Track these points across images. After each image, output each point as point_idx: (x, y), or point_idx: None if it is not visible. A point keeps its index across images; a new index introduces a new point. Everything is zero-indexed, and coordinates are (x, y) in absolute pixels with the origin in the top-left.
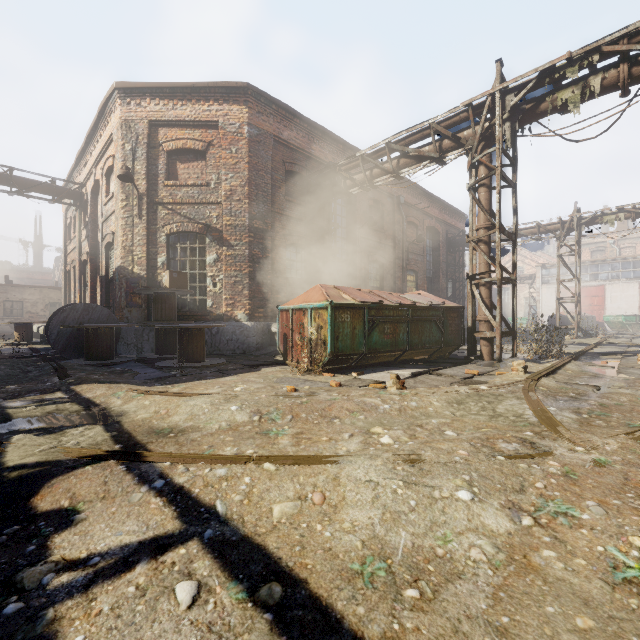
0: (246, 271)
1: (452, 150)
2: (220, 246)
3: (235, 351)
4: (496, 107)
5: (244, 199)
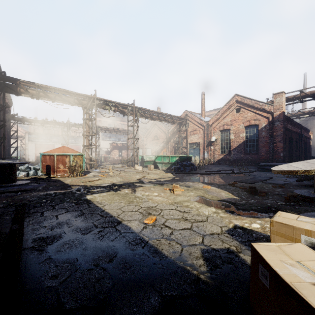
0: None
1: (77, 104)
2: None
3: None
4: (95, 102)
5: None
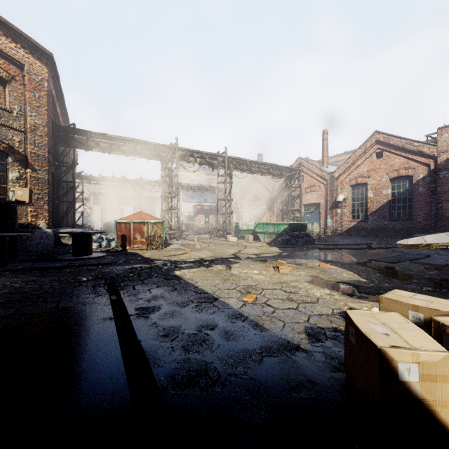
0: (46, 191)
1: (155, 157)
2: (22, 167)
3: (43, 252)
4: (177, 153)
5: (45, 136)
